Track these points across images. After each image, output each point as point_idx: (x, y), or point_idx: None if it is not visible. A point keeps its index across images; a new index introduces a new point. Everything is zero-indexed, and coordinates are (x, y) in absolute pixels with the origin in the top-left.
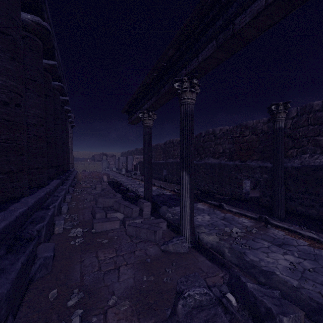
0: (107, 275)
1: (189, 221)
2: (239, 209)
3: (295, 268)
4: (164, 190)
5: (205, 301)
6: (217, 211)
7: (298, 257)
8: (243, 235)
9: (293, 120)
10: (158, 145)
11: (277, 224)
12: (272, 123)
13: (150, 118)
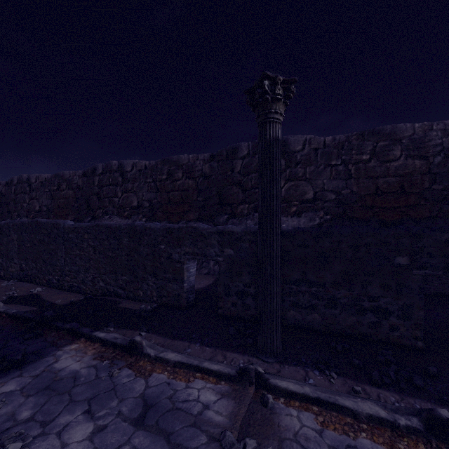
0: None
1: None
2: (183, 342)
3: None
4: None
5: None
6: (124, 370)
7: None
8: None
9: (244, 161)
10: None
11: (289, 388)
12: (216, 162)
13: None
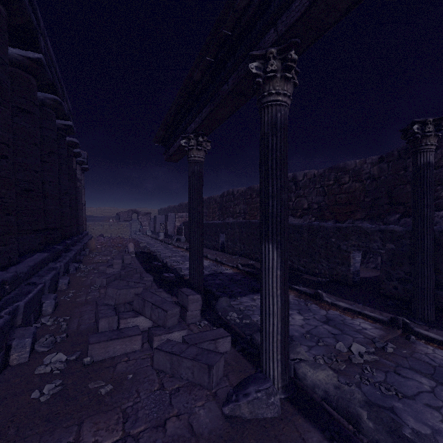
0: None
1: (279, 345)
2: (349, 301)
3: None
4: (221, 266)
5: None
6: (313, 304)
7: None
8: (374, 361)
9: None
10: (211, 198)
11: (429, 335)
12: (386, 163)
13: (200, 147)
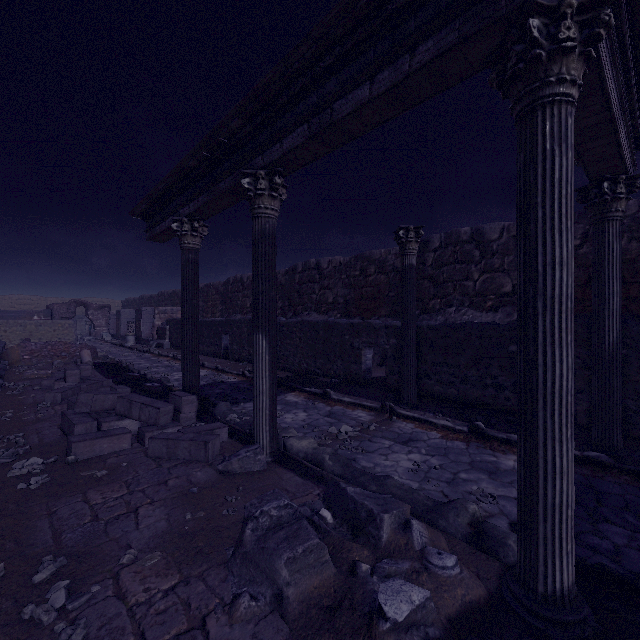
0: (113, 524)
1: (267, 419)
2: (355, 397)
3: (419, 468)
4: (223, 375)
5: (285, 517)
6: (320, 403)
7: (426, 454)
8: (356, 436)
9: (436, 253)
10: (211, 286)
11: (406, 413)
12: None
13: (196, 233)
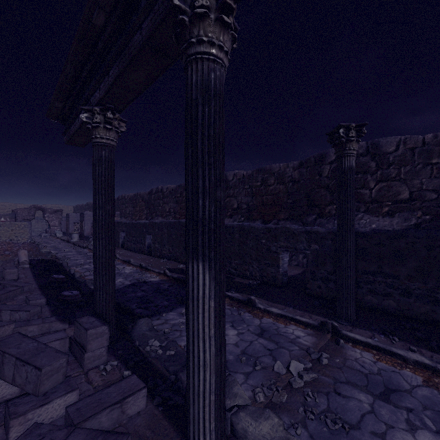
0: None
1: (212, 409)
2: (281, 305)
3: None
4: (146, 273)
5: None
6: (246, 313)
7: (438, 433)
8: (313, 380)
9: (332, 166)
10: (138, 195)
11: (356, 337)
12: (304, 168)
13: (110, 126)
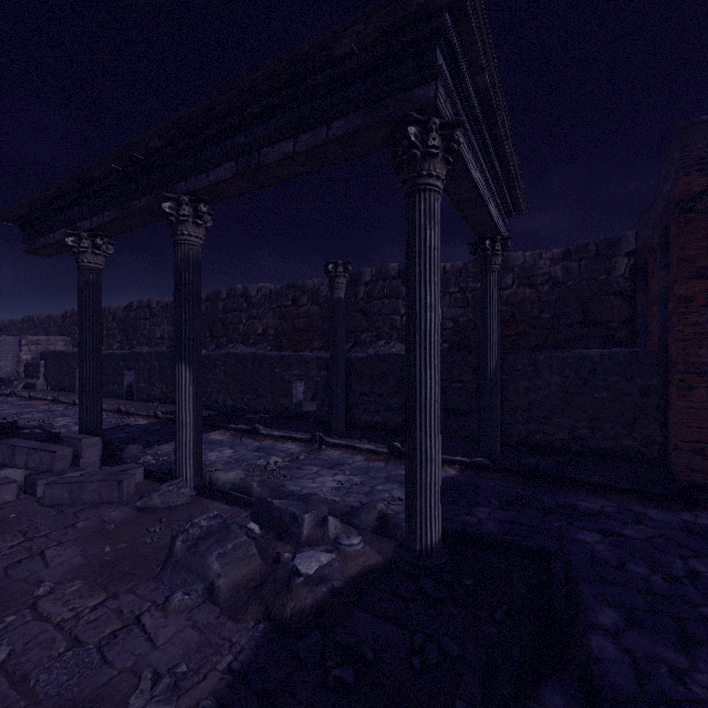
0: (15, 568)
1: (192, 452)
2: (286, 431)
3: (342, 486)
4: (129, 417)
5: (215, 526)
6: (248, 439)
7: (350, 475)
8: (285, 466)
9: (367, 287)
10: (105, 311)
11: (334, 441)
12: None
13: (99, 251)
